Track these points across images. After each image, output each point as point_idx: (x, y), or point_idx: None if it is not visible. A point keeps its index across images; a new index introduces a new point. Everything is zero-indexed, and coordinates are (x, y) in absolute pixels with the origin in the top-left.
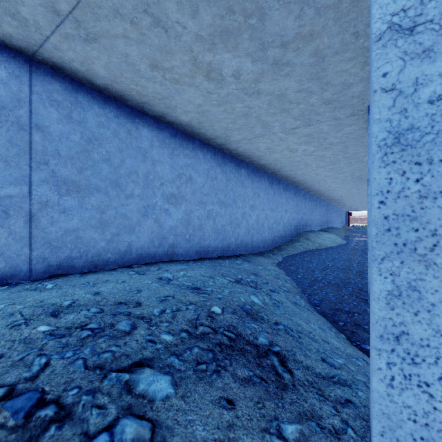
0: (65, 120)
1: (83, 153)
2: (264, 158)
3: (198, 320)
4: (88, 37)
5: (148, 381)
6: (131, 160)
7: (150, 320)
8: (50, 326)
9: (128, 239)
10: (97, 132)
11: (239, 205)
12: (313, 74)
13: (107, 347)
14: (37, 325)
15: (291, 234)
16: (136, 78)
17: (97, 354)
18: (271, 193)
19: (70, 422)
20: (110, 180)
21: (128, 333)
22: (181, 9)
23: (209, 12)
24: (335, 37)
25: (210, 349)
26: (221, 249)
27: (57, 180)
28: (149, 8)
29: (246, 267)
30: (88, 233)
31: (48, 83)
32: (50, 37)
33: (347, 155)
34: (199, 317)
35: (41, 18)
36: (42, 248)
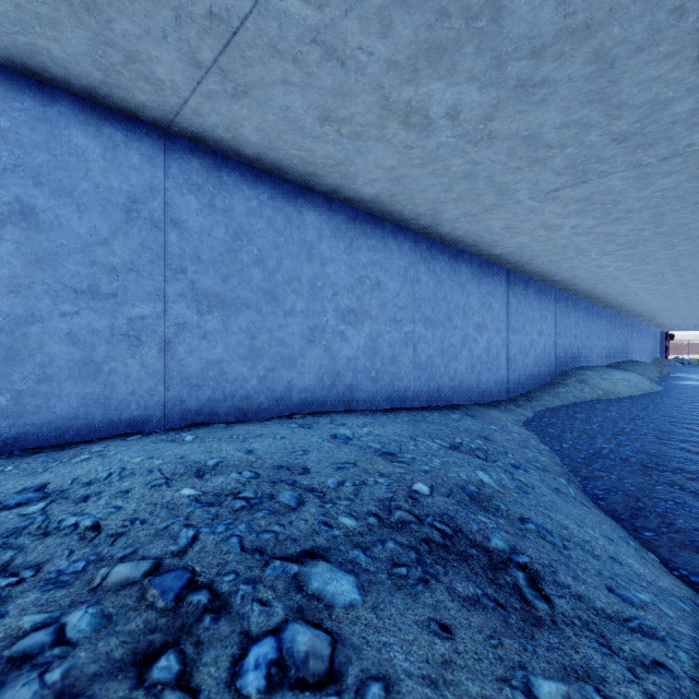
0: (206, 210)
1: (228, 254)
2: (499, 244)
3: (393, 501)
4: (236, 91)
5: (324, 579)
6: (291, 260)
7: (322, 495)
8: (195, 490)
9: (287, 377)
10: (246, 224)
11: (456, 324)
12: (592, 94)
13: (267, 524)
14: (180, 487)
15: (550, 372)
16: (299, 139)
17: (255, 533)
18: (513, 302)
19: (227, 615)
20: (264, 291)
21: (294, 509)
22: (365, 27)
23: (409, 24)
24: (636, 22)
25: (412, 546)
26: (426, 395)
27: (197, 294)
28: (319, 35)
29: (469, 425)
30: (235, 367)
31: (186, 162)
32: (189, 99)
33: (663, 229)
34: (394, 496)
35: (179, 77)
36: (179, 387)
